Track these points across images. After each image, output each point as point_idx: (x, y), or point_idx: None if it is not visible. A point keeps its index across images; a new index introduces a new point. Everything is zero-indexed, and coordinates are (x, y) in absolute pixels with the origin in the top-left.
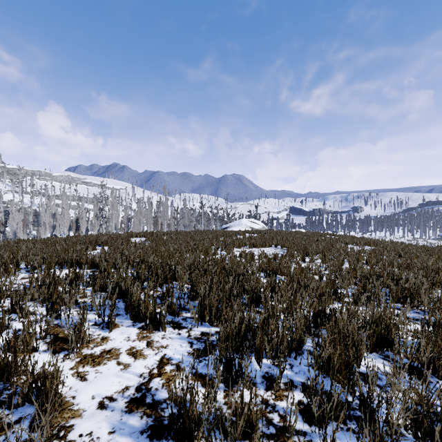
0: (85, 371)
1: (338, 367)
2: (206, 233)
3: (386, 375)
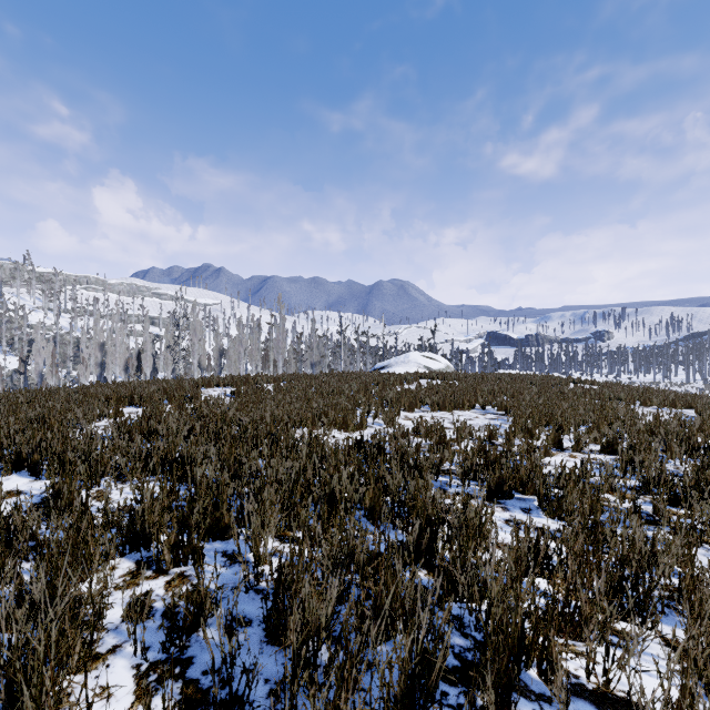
0: None
1: None
2: (347, 378)
3: None
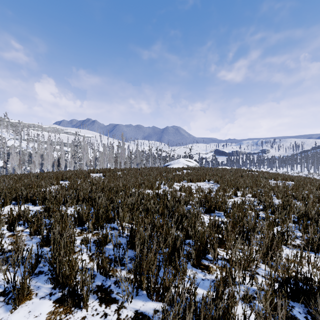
0: None
1: None
2: (152, 169)
3: None
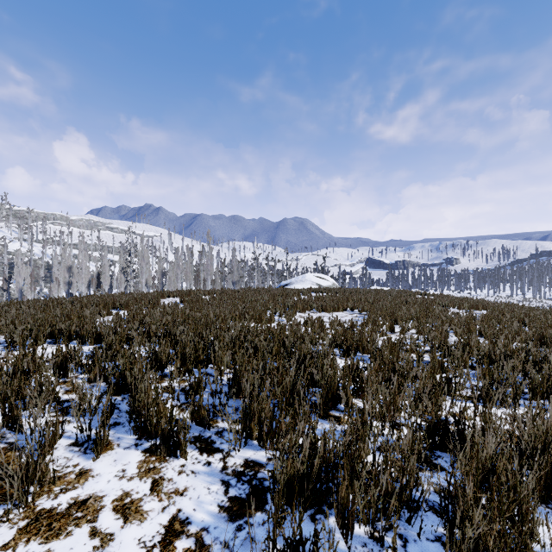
0: None
1: None
2: (260, 291)
3: None
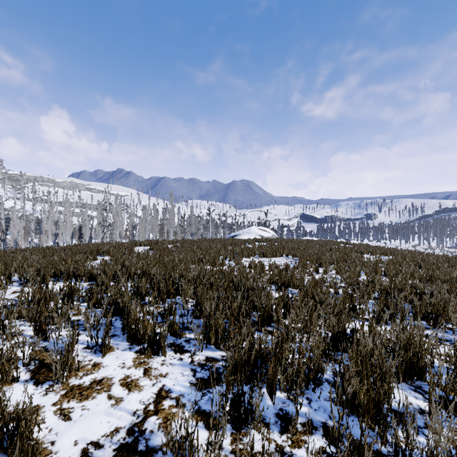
0: (70, 407)
1: (365, 405)
2: (214, 241)
3: (420, 412)
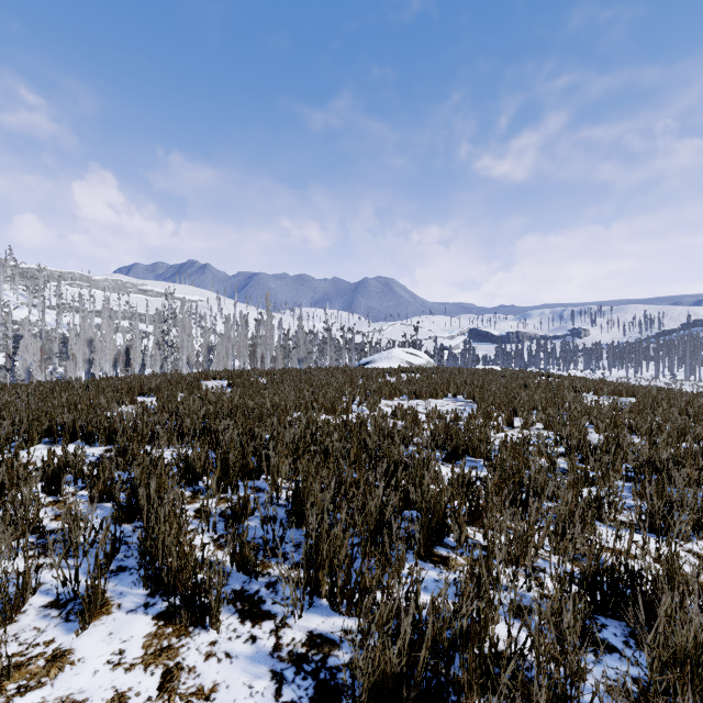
0: None
1: None
2: (334, 372)
3: None
